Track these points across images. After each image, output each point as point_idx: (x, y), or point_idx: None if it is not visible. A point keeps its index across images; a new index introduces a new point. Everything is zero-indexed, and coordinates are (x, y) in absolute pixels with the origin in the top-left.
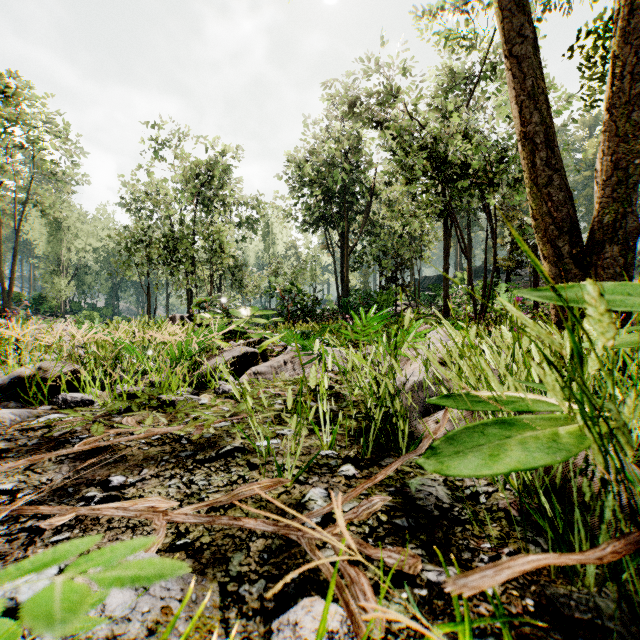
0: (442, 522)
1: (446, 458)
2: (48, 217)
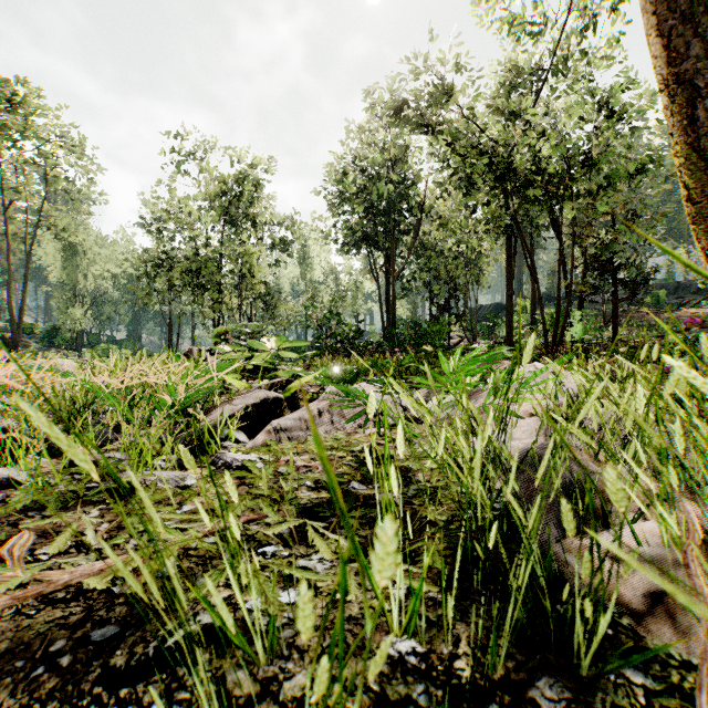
0: None
1: None
2: (62, 240)
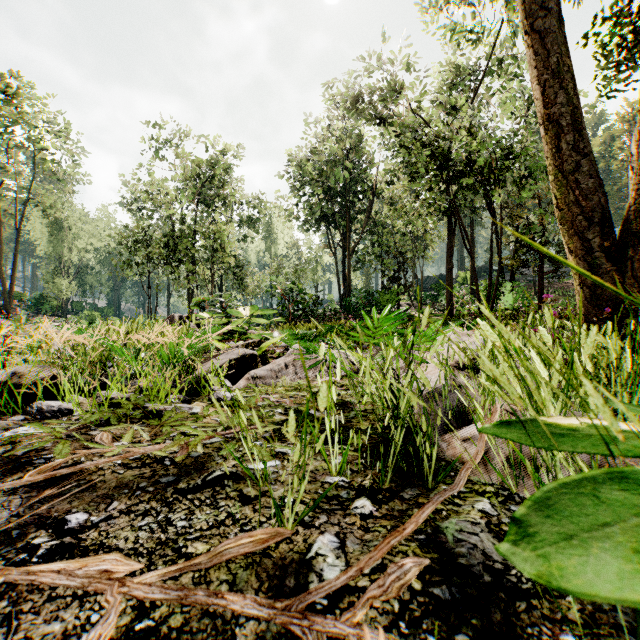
0: (498, 594)
1: (550, 549)
2: (49, 217)
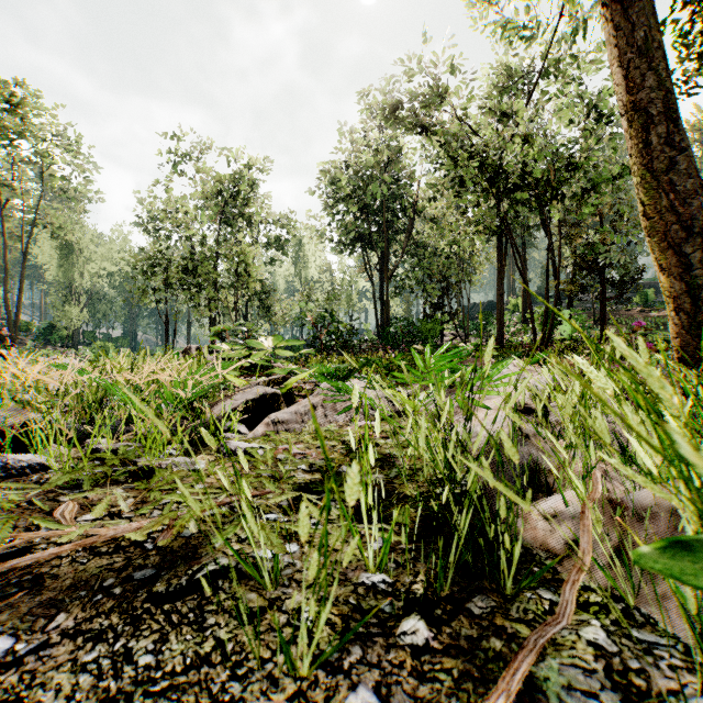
0: None
1: None
2: (58, 239)
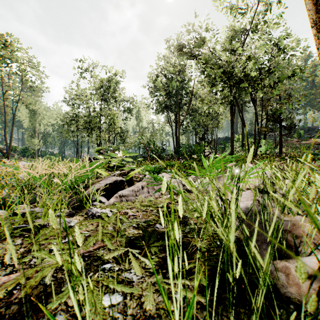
0: None
1: None
2: (29, 108)
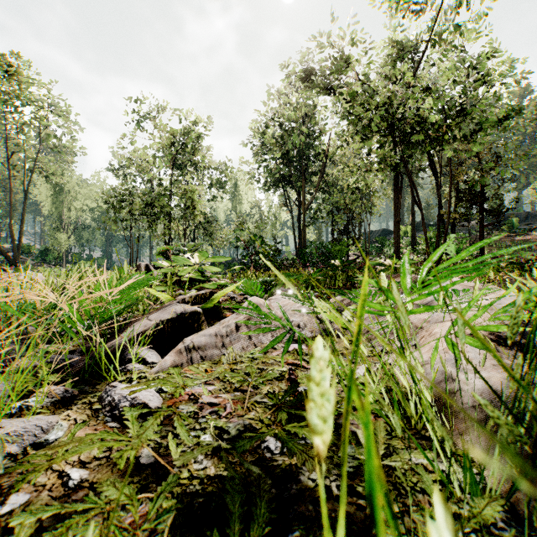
0: None
1: None
2: (51, 182)
